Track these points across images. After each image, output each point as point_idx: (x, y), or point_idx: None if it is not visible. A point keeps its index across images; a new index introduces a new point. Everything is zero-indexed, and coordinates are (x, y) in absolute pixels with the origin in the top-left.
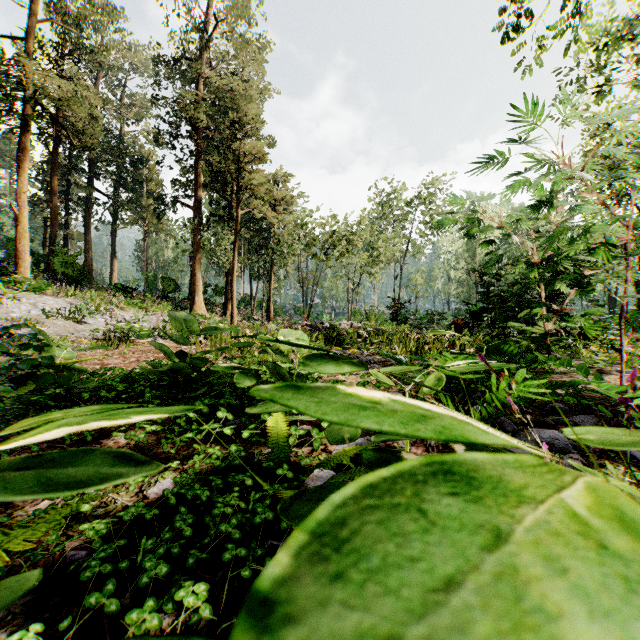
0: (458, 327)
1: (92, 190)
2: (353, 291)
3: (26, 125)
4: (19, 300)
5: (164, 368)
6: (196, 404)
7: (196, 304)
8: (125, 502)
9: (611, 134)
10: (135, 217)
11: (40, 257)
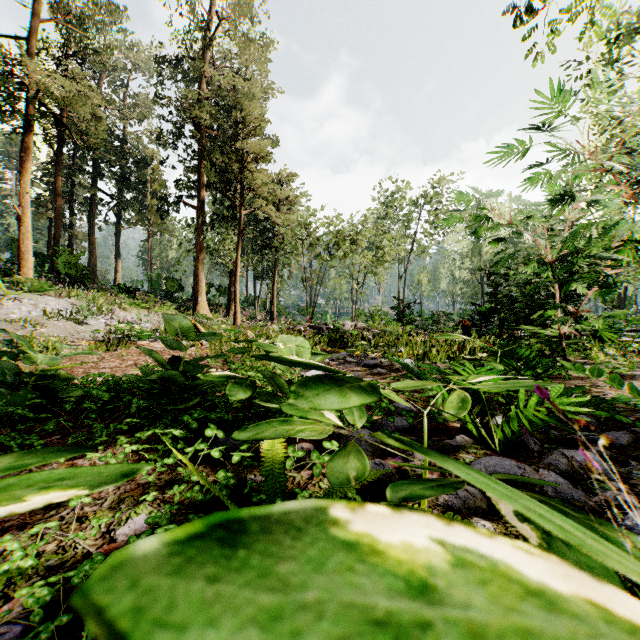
0: (466, 328)
1: (96, 191)
2: (357, 291)
3: (29, 125)
4: (20, 301)
5: (152, 377)
6: (184, 419)
7: (199, 304)
8: (87, 547)
9: (622, 130)
10: (139, 217)
11: (44, 258)
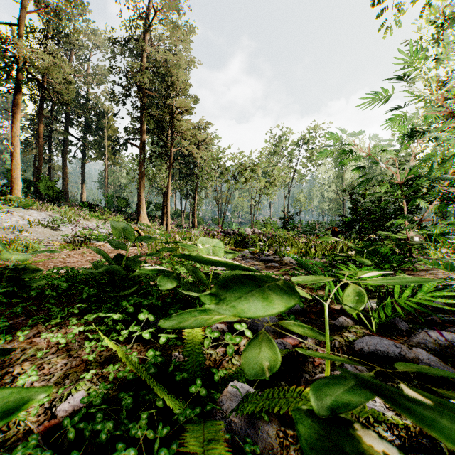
0: (335, 233)
1: (68, 135)
2: (254, 207)
3: (18, 87)
4: (11, 213)
5: (98, 271)
6: (123, 304)
7: (141, 216)
8: (29, 424)
9: (446, 90)
10: (98, 154)
11: (30, 183)
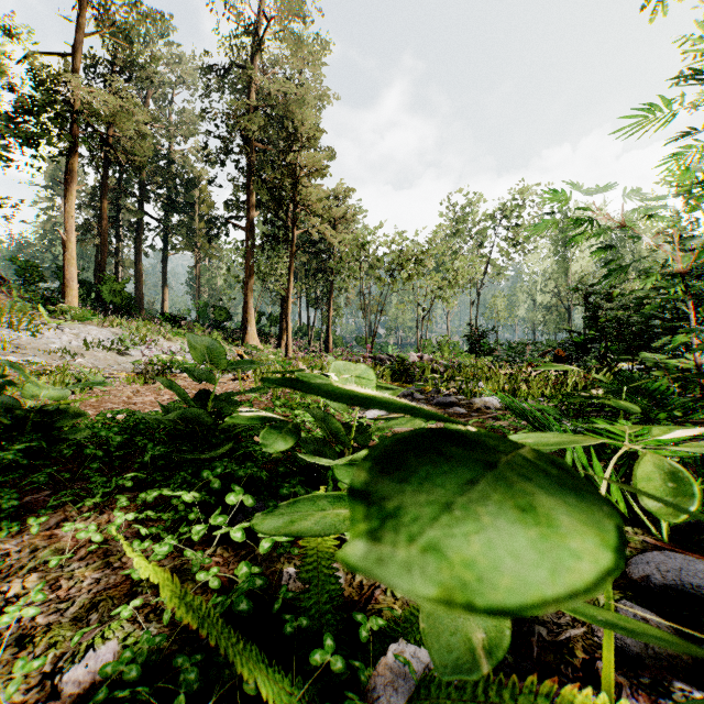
0: (559, 360)
1: (142, 214)
2: (423, 318)
3: (73, 145)
4: (61, 330)
5: (168, 417)
6: (203, 475)
7: (248, 334)
8: None
9: None
10: (186, 242)
11: (91, 286)
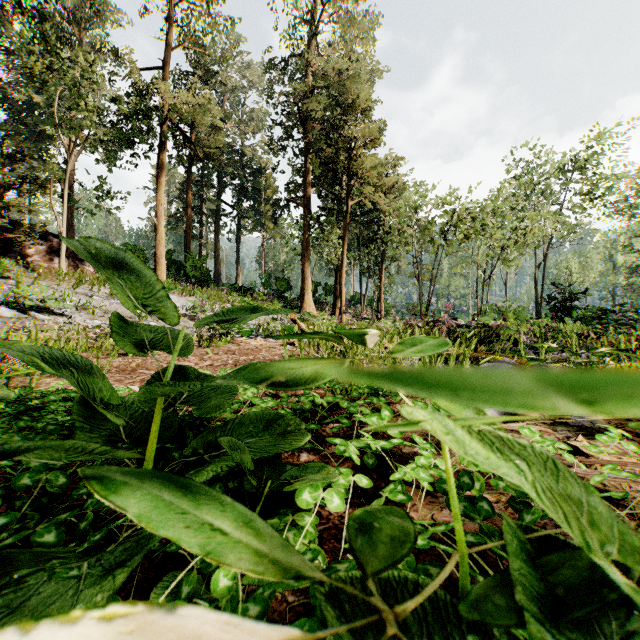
0: None
1: (220, 202)
2: (483, 283)
3: (162, 144)
4: None
5: None
6: None
7: (305, 302)
8: None
9: None
10: (255, 224)
11: (181, 264)
